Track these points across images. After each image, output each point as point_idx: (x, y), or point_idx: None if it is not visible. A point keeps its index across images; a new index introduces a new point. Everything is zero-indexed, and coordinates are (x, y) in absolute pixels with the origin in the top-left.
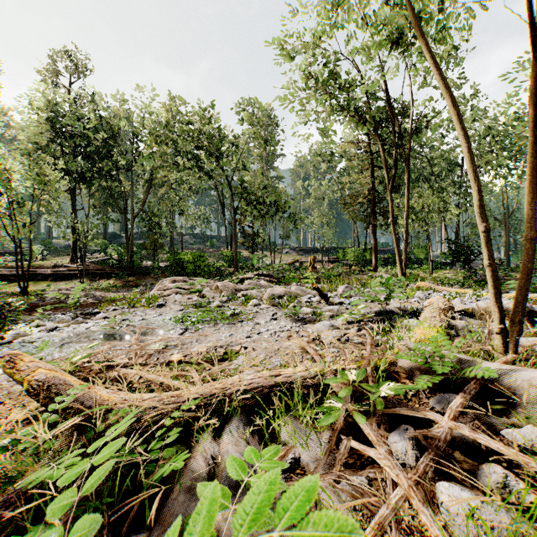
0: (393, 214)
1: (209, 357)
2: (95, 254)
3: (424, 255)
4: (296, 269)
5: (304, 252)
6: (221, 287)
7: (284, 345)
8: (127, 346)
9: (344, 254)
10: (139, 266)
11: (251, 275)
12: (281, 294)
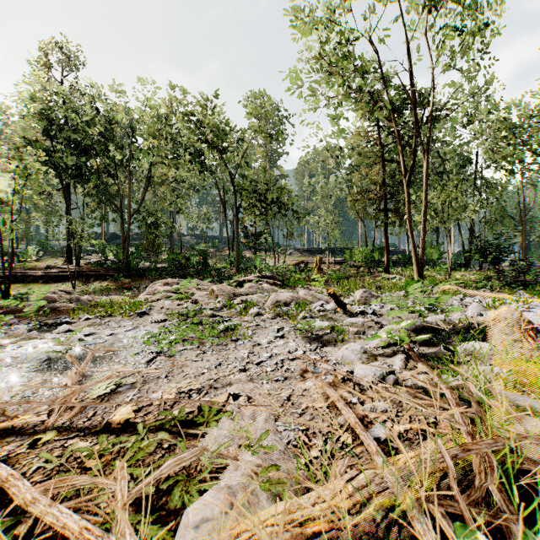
0: (410, 210)
1: (171, 420)
2: (92, 255)
3: (437, 256)
4: (301, 271)
5: (308, 253)
6: (216, 291)
7: (296, 389)
8: (63, 383)
9: (351, 255)
10: (136, 267)
11: (252, 277)
12: (287, 300)
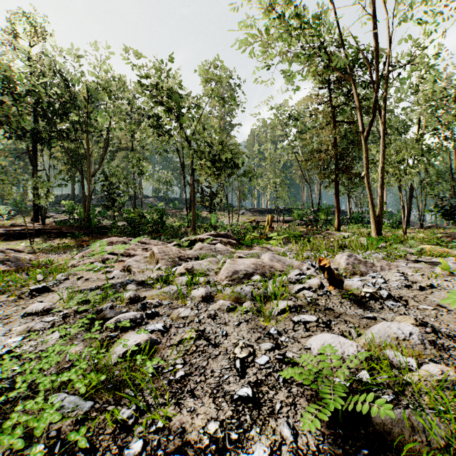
0: (368, 166)
1: None
2: (61, 214)
3: None
4: (253, 228)
5: (258, 213)
6: (157, 254)
7: None
8: None
9: (299, 214)
10: (99, 225)
11: (205, 236)
12: (249, 269)
